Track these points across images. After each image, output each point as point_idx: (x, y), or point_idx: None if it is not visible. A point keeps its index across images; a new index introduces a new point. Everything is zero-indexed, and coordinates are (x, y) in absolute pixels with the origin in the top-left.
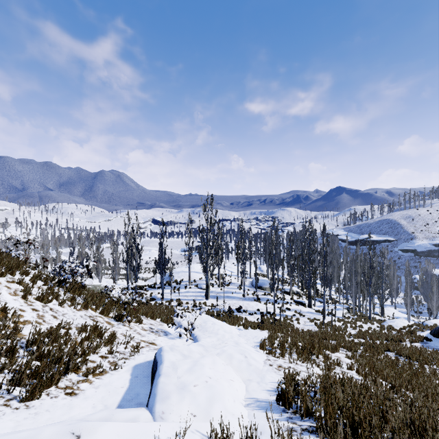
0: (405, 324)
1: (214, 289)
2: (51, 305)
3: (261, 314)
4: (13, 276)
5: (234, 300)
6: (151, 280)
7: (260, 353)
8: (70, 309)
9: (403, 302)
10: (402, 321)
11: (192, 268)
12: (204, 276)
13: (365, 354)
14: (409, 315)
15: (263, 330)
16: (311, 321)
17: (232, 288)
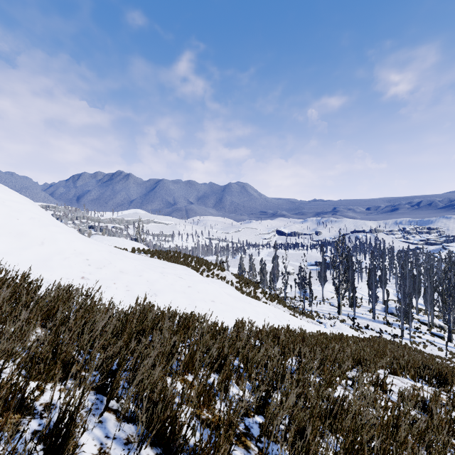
0: None
1: (345, 308)
2: (274, 303)
3: (388, 335)
4: (257, 289)
5: (364, 320)
6: (290, 293)
7: None
8: (280, 306)
9: None
10: None
11: (324, 287)
12: (335, 296)
13: None
14: None
15: None
16: (440, 350)
17: (363, 310)
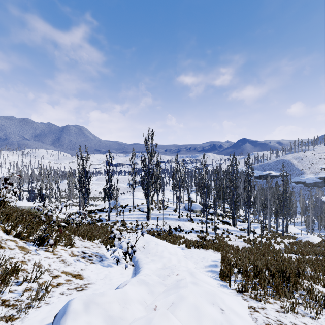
0: (318, 239)
1: (154, 212)
2: None
3: (196, 232)
4: None
5: (172, 221)
6: (101, 205)
7: (229, 291)
8: None
9: (299, 221)
10: (315, 236)
11: (135, 195)
12: (145, 202)
13: (323, 275)
14: (310, 231)
15: (208, 250)
16: (239, 238)
17: (169, 211)
